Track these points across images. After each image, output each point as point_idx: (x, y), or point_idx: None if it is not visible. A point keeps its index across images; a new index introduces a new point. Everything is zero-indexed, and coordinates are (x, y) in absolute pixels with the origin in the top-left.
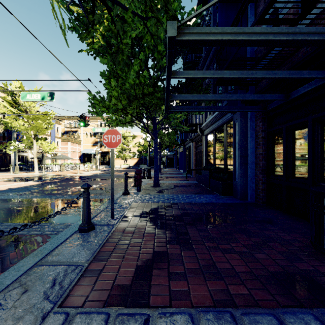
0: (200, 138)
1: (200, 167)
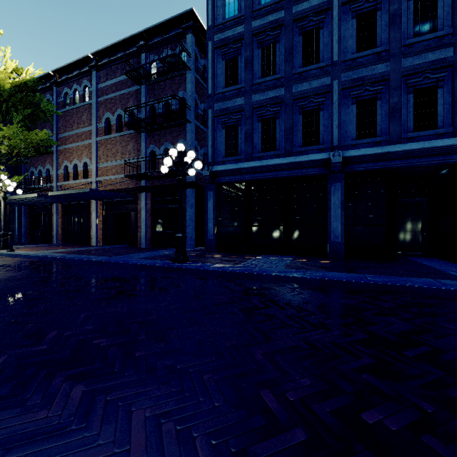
0: None
1: None
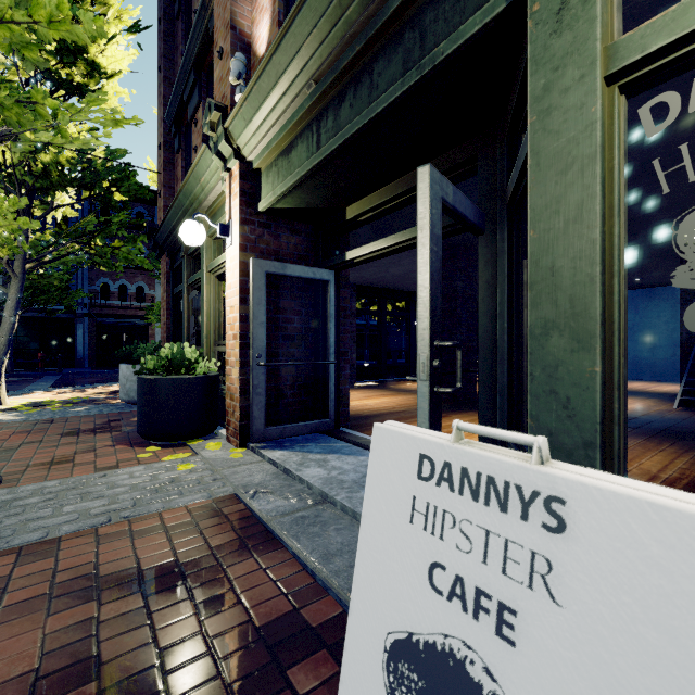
0: None
1: None
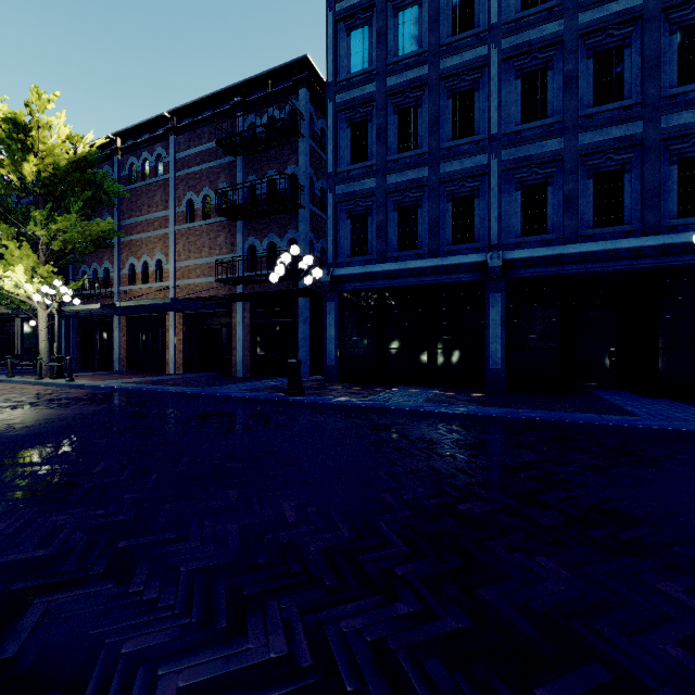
0: (9, 317)
1: (7, 352)
